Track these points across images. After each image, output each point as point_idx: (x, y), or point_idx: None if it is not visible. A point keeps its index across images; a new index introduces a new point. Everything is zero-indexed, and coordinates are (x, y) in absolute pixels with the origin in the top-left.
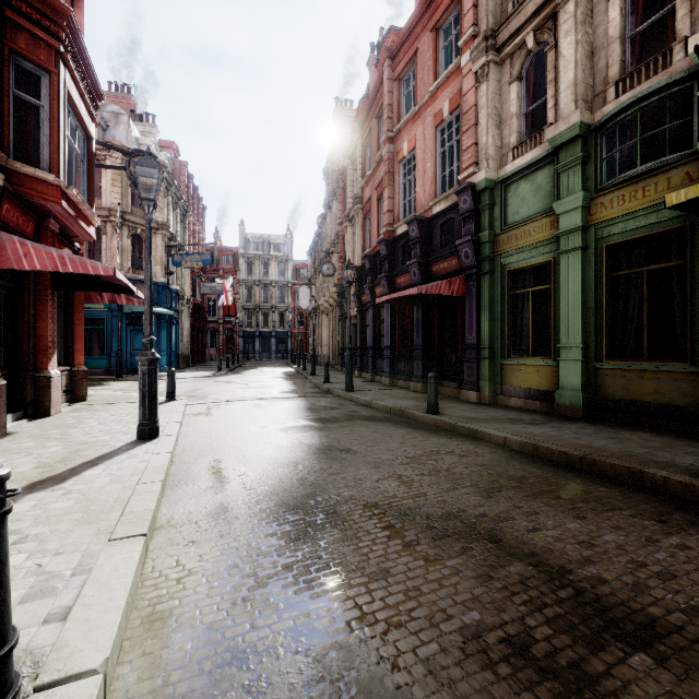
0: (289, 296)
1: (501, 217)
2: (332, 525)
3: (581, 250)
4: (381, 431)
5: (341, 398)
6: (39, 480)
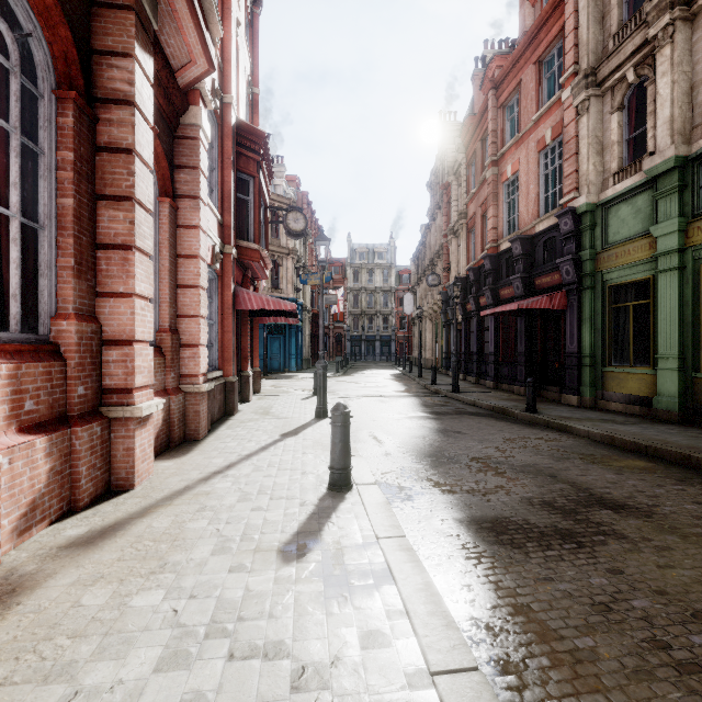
0: (393, 301)
1: (602, 237)
2: (454, 464)
3: (678, 270)
4: (484, 423)
5: (448, 398)
6: (284, 433)
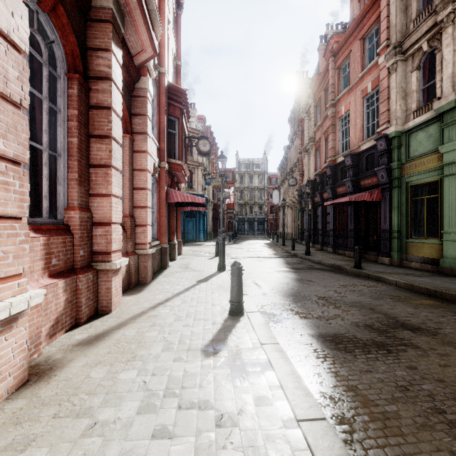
0: (265, 195)
1: (406, 153)
2: (307, 300)
3: None
4: (327, 275)
5: (302, 258)
6: (199, 280)
